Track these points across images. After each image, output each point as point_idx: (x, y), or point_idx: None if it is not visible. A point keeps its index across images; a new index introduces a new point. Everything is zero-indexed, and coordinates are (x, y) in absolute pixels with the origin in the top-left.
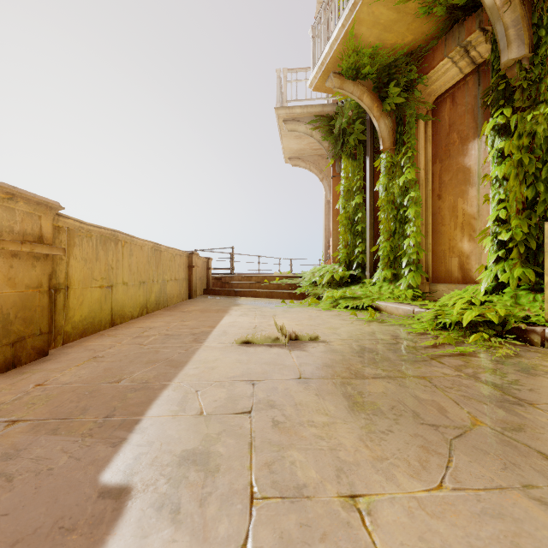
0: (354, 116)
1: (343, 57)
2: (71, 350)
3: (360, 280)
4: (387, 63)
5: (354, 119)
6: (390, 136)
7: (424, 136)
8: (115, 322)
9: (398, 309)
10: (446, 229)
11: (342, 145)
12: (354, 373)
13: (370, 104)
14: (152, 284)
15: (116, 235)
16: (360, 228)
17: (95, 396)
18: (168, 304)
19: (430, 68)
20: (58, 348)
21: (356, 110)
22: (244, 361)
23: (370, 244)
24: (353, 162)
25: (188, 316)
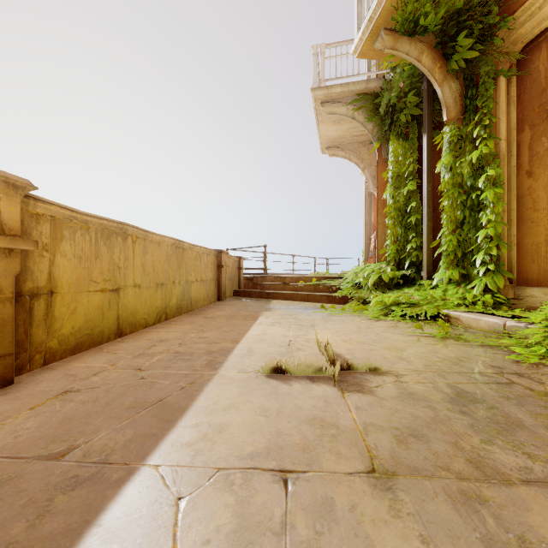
0: (405, 88)
1: (399, 5)
2: (47, 376)
3: (413, 281)
4: (456, 9)
5: (406, 91)
6: (458, 103)
7: (505, 98)
8: (123, 332)
9: (478, 321)
10: (541, 215)
11: (389, 124)
12: (476, 463)
13: (430, 66)
14: (173, 286)
15: (124, 228)
16: (414, 219)
17: (1, 496)
18: (192, 308)
19: (518, 5)
20: (35, 370)
21: (409, 80)
22: (272, 414)
23: (427, 238)
24: (404, 142)
25: (211, 324)
